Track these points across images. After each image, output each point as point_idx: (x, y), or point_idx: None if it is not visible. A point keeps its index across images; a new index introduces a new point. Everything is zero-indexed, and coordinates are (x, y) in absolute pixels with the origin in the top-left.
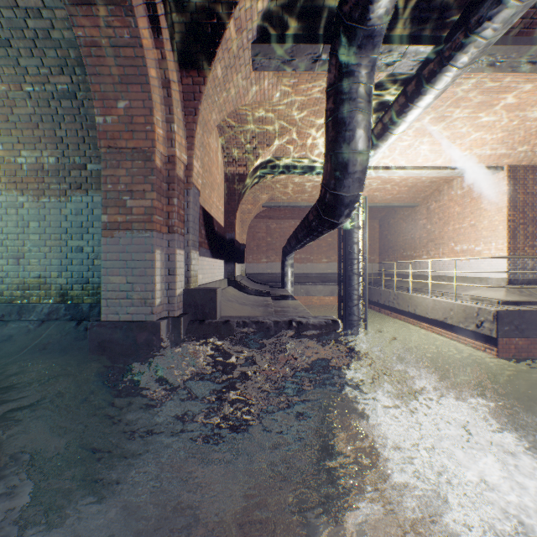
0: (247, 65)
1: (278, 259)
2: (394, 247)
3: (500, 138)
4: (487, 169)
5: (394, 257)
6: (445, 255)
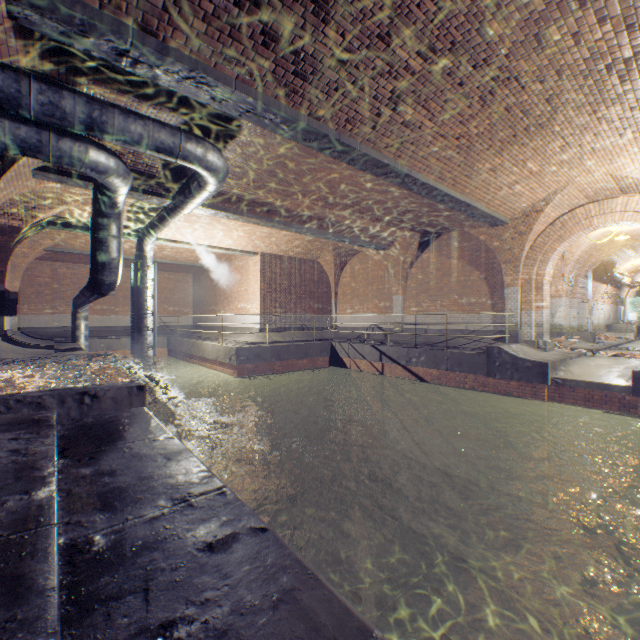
0: (29, 177)
1: (70, 310)
2: (204, 301)
3: (248, 237)
4: (249, 253)
5: (204, 310)
6: (234, 311)
